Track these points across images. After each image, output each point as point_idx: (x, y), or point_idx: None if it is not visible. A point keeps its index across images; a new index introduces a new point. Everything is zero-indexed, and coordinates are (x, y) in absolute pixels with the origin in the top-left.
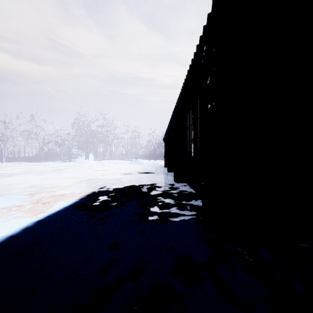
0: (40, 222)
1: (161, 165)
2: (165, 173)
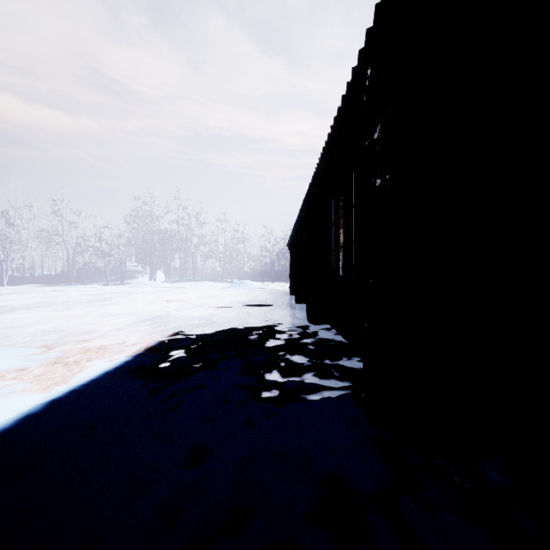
0: (55, 403)
1: (283, 290)
2: (291, 305)
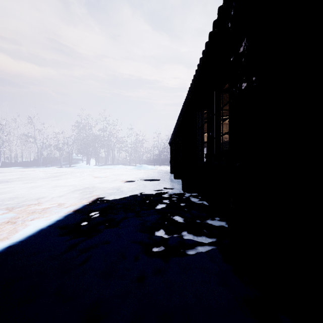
0: None
1: (166, 170)
2: (171, 180)
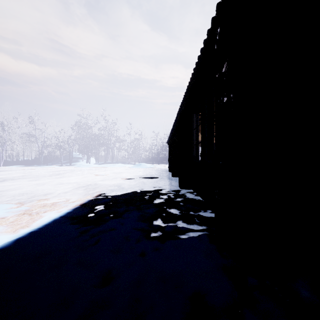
0: (19, 241)
1: (164, 169)
2: (169, 178)
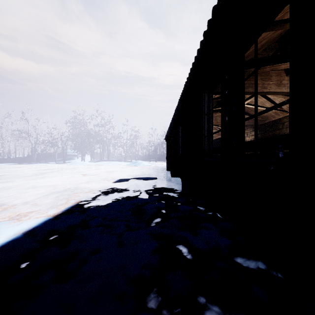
0: None
1: (162, 167)
2: (168, 178)
